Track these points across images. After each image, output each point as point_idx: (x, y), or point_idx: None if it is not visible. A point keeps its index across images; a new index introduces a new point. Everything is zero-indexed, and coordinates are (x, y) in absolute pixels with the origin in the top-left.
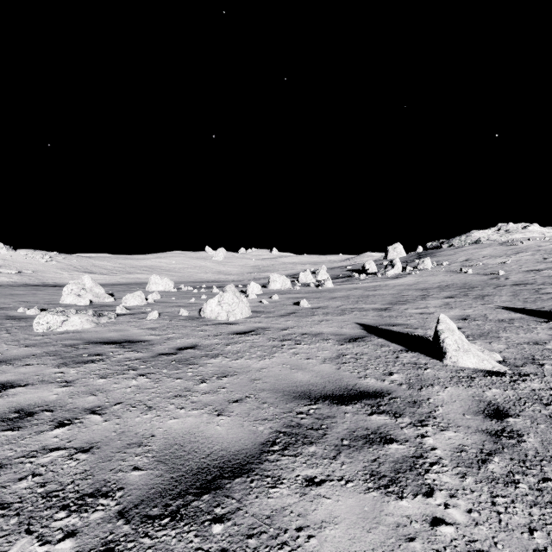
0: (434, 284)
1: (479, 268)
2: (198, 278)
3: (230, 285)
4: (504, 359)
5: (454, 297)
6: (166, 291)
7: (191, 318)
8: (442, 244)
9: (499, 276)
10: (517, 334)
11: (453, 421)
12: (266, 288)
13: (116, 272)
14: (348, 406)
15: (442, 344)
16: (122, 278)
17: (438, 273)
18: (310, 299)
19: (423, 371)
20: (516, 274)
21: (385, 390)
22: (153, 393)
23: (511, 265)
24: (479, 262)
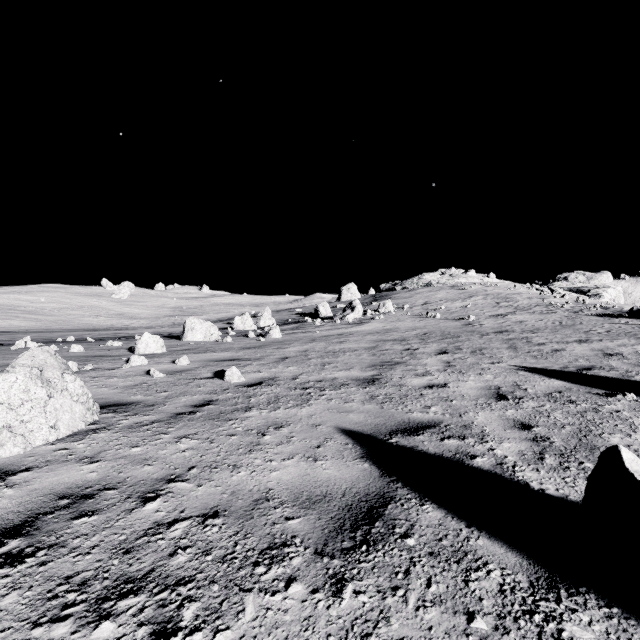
0: (409, 332)
1: (444, 312)
2: (83, 323)
3: (37, 351)
4: None
5: (448, 353)
6: None
7: None
8: (395, 286)
9: (471, 322)
10: (627, 434)
11: None
12: (180, 340)
13: None
14: None
15: None
16: None
17: (404, 318)
18: (246, 363)
19: None
20: (486, 320)
21: None
22: None
23: (472, 309)
24: (442, 306)
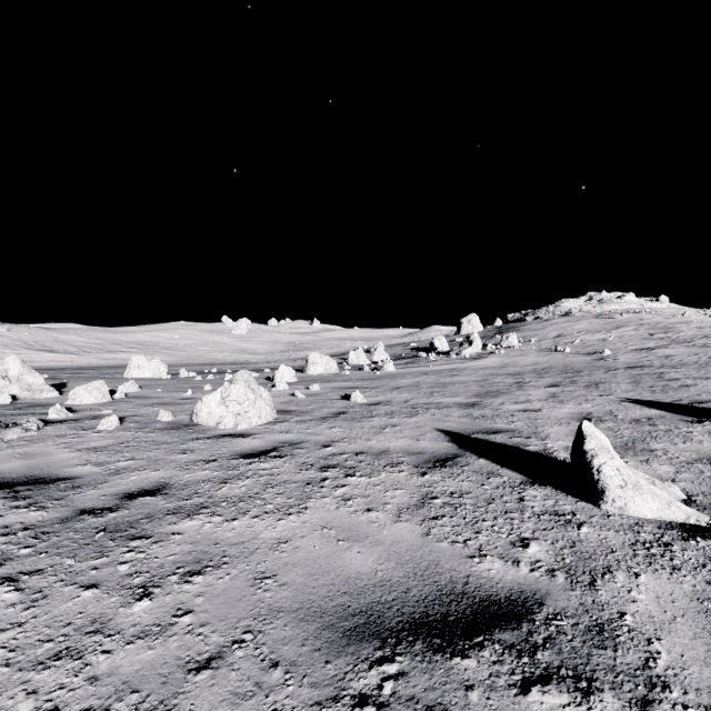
0: (527, 367)
1: (577, 346)
2: (211, 358)
3: (243, 372)
4: (689, 495)
5: (559, 386)
6: (154, 378)
7: (176, 426)
8: (526, 316)
9: (605, 356)
10: (674, 444)
11: (709, 695)
12: (304, 373)
13: (89, 350)
14: (469, 659)
15: (596, 476)
16: (97, 358)
17: (528, 353)
18: (366, 390)
19: (576, 531)
20: (624, 354)
21: (528, 592)
22: (1, 650)
23: (614, 342)
24: (576, 339)
